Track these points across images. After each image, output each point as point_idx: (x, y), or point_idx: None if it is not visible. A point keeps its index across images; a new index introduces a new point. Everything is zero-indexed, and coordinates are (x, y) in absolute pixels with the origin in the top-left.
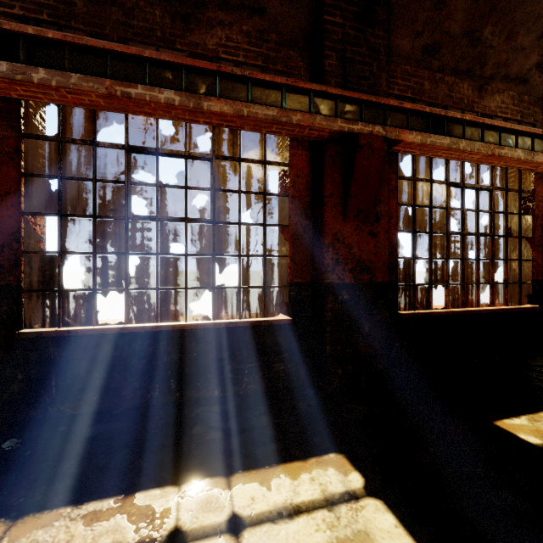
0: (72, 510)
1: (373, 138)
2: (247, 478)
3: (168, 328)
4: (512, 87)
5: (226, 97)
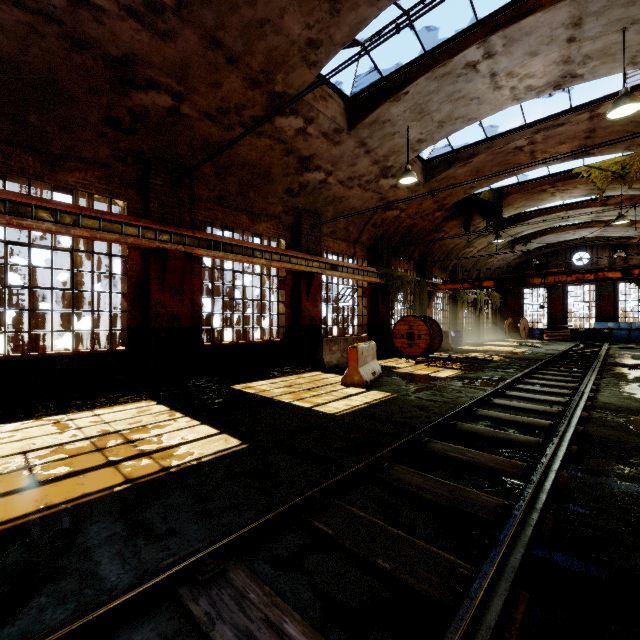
0: (11, 424)
1: (177, 252)
2: (101, 409)
3: (40, 356)
4: (272, 220)
5: (86, 226)
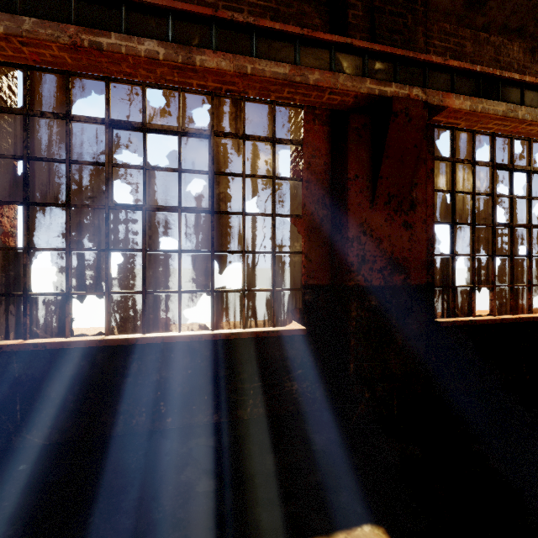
0: None
1: (411, 103)
2: None
3: (156, 341)
4: None
5: (225, 51)
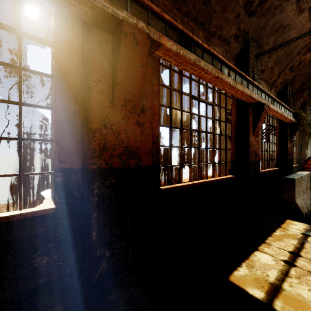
0: None
1: (138, 31)
2: None
3: None
4: (222, 45)
5: None
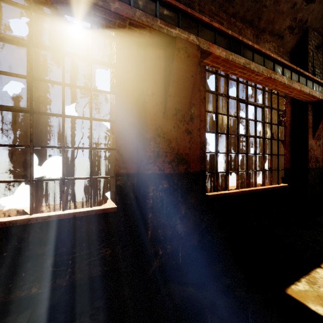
0: None
1: (189, 44)
2: None
3: None
4: (274, 40)
5: None
